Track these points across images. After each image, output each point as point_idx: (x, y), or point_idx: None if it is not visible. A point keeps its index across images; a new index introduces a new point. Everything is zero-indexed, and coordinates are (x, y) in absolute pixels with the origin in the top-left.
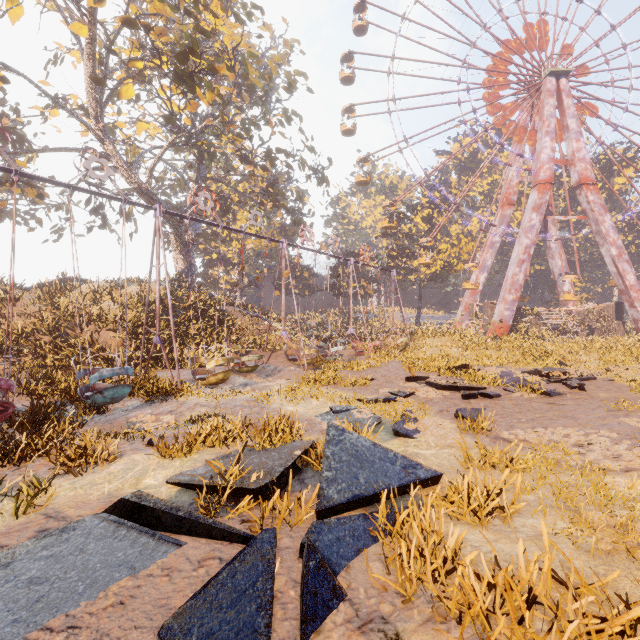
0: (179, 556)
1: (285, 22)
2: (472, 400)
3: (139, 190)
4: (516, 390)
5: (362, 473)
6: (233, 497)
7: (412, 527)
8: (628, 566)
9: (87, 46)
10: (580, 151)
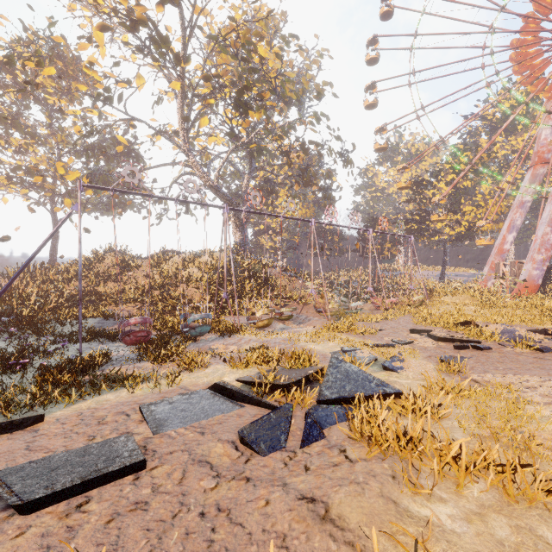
0: (244, 411)
1: (316, 37)
2: (462, 350)
3: (210, 187)
4: (510, 345)
5: (348, 385)
6: (271, 391)
7: (373, 417)
8: (493, 443)
9: (179, 93)
10: None
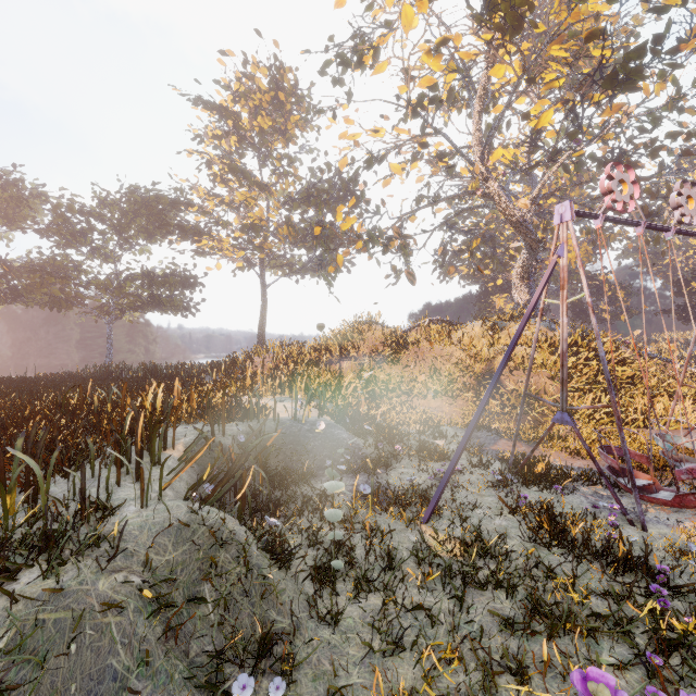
0: None
1: None
2: None
3: (516, 222)
4: None
5: None
6: None
7: None
8: None
9: (481, 87)
10: None
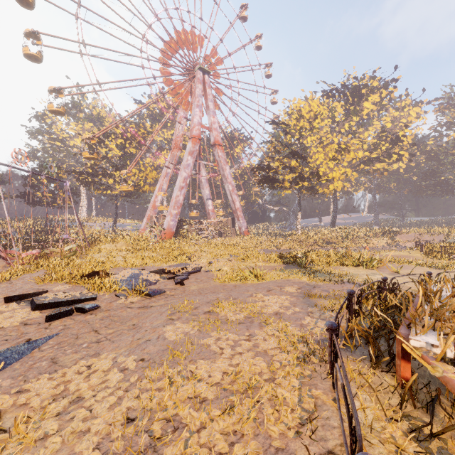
0: None
1: None
2: (57, 321)
3: None
4: (125, 295)
5: None
6: None
7: None
8: None
9: None
10: (215, 124)
